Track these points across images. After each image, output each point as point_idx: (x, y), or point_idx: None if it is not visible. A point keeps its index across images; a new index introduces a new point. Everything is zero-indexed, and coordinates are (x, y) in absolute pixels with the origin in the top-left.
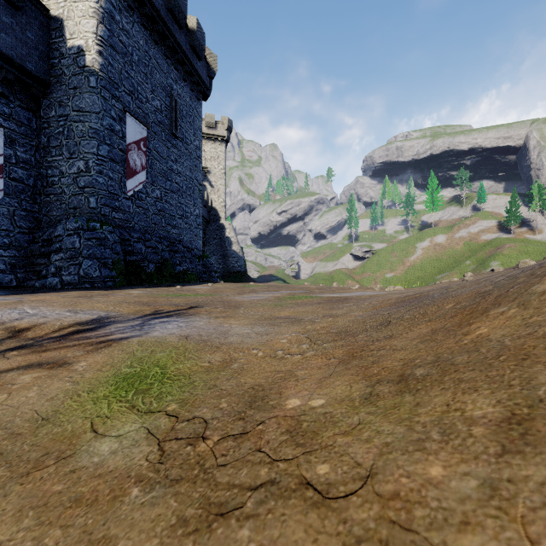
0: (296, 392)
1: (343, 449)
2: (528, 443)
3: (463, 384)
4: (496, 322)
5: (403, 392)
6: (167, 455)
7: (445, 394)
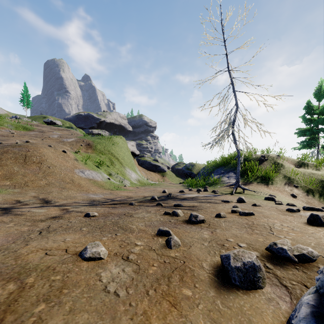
0: (3, 184)
1: (21, 182)
2: (26, 176)
3: (15, 176)
4: (0, 172)
5: (12, 179)
6: (18, 188)
7: (16, 177)
